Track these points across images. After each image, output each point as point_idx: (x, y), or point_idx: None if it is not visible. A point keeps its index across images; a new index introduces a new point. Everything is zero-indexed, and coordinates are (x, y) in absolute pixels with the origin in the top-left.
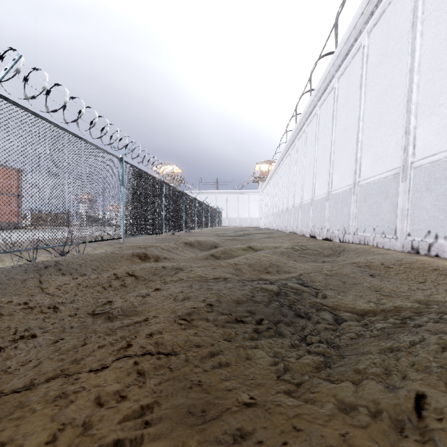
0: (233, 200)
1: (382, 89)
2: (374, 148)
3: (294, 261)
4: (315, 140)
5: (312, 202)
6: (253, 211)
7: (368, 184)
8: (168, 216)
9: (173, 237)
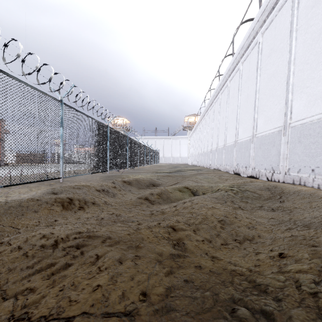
0: (168, 144)
1: (320, 27)
2: (310, 88)
3: (242, 211)
4: (238, 92)
5: (236, 144)
6: (183, 152)
7: (303, 125)
8: (113, 156)
9: (118, 173)
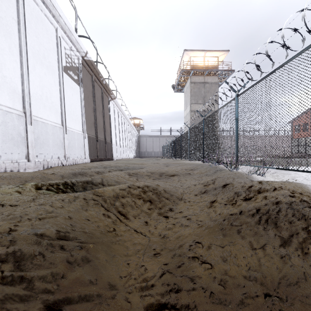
0: None
1: None
2: None
3: None
4: None
5: None
6: None
7: None
8: None
9: None
